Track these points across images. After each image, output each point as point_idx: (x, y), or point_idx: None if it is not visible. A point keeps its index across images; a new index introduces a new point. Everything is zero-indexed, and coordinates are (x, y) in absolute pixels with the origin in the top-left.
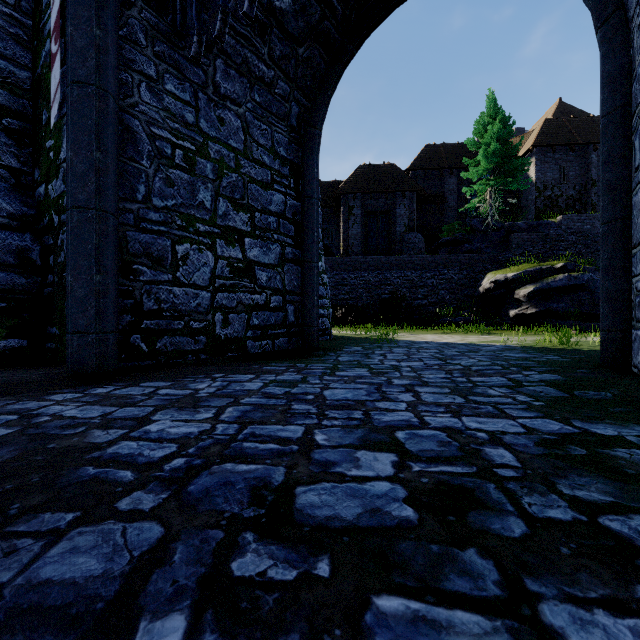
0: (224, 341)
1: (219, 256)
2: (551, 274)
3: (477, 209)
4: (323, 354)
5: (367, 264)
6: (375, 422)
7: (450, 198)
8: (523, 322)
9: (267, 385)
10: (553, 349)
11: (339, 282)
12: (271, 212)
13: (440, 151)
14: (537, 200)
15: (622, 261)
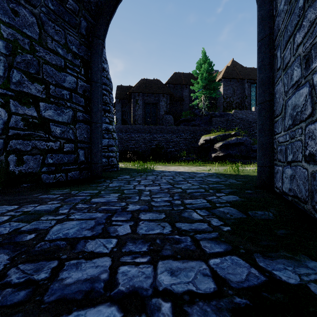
0: (18, 175)
1: (13, 112)
2: (229, 137)
3: (198, 105)
4: (102, 181)
5: (144, 129)
6: (50, 290)
7: (186, 99)
8: (218, 160)
9: (10, 219)
10: (232, 175)
11: (129, 138)
12: (64, 87)
13: (181, 76)
14: (224, 103)
15: (269, 125)
